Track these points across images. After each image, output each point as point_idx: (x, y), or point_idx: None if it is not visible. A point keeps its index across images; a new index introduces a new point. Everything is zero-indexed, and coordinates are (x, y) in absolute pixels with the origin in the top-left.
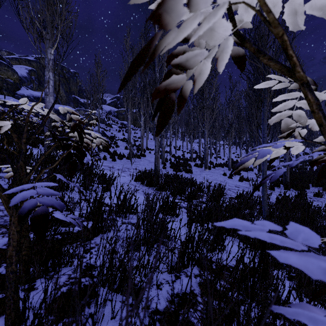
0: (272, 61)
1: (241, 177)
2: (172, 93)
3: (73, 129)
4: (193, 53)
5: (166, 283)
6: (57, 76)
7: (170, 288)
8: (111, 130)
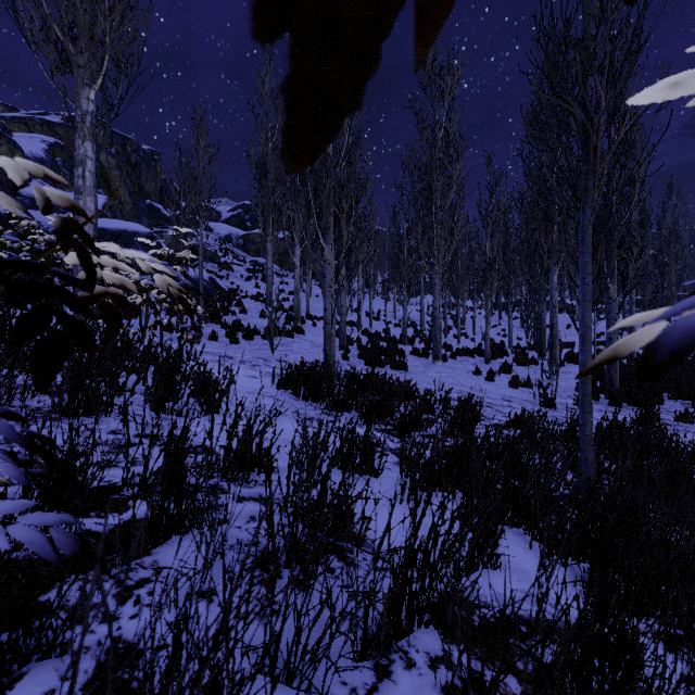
0: None
1: (514, 377)
2: None
3: (64, 239)
4: None
5: None
6: (112, 159)
7: None
8: (231, 277)
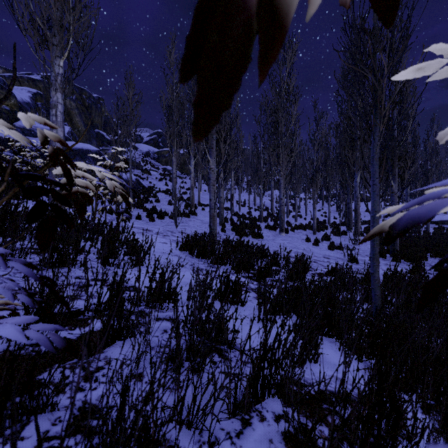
0: None
1: (331, 243)
2: None
3: (54, 160)
4: None
5: (227, 439)
6: (73, 103)
7: None
8: (150, 178)
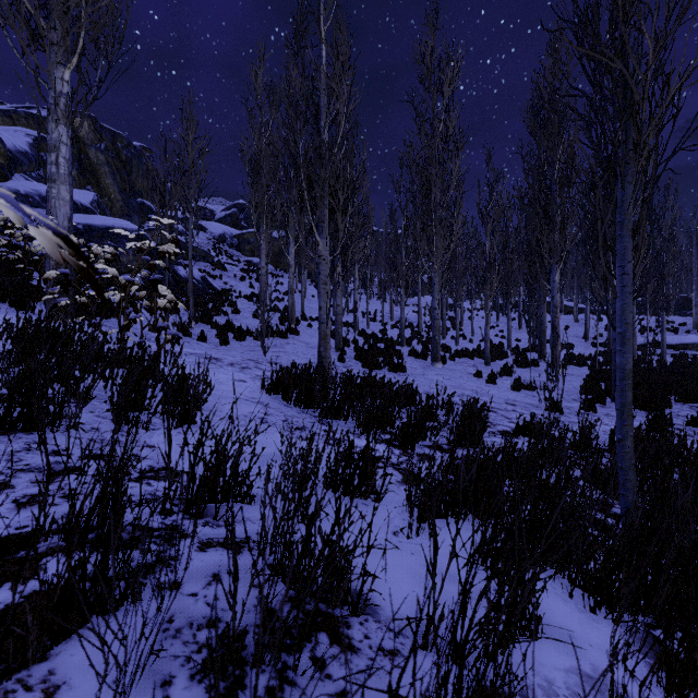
0: None
1: (517, 380)
2: None
3: None
4: None
5: None
6: (101, 155)
7: None
8: (225, 277)
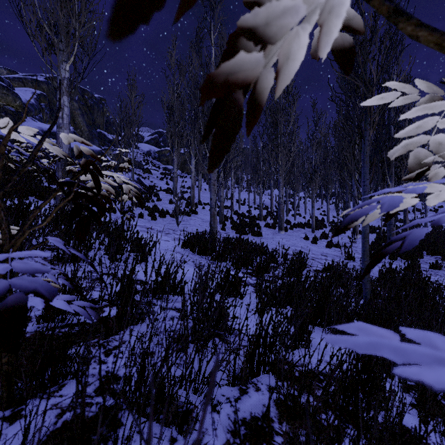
0: (423, 28)
1: (329, 241)
2: (239, 92)
3: (85, 169)
4: (280, 6)
5: (227, 403)
6: (76, 103)
7: (232, 409)
8: (151, 178)
